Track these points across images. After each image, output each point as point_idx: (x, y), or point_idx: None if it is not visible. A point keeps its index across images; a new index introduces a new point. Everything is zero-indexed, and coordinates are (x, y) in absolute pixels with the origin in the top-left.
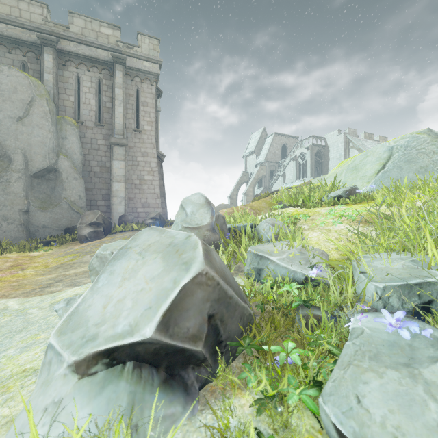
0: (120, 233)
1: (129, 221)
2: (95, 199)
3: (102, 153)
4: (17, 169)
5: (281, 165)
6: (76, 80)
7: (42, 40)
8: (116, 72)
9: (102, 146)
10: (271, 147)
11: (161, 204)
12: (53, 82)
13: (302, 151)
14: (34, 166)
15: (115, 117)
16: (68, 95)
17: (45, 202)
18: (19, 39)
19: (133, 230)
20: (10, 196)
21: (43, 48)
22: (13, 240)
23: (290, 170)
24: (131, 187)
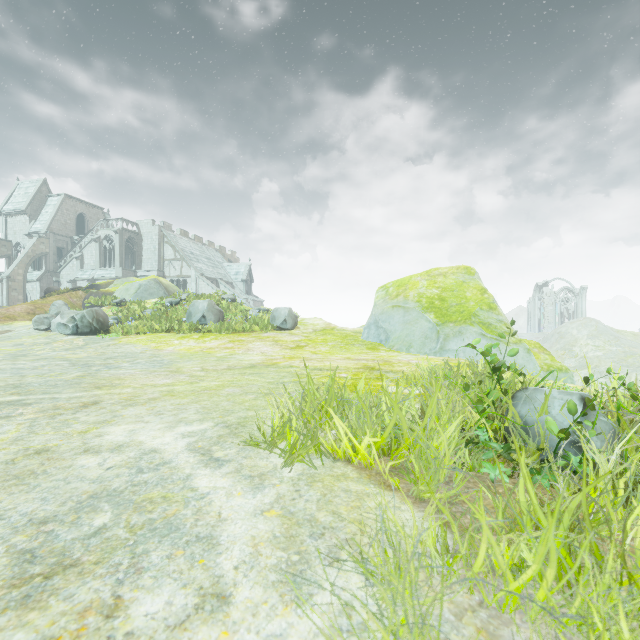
0: None
1: None
2: None
3: None
4: None
5: (77, 243)
6: None
7: None
8: None
9: None
10: (59, 213)
11: None
12: None
13: (109, 233)
14: None
15: None
16: None
17: None
18: None
19: None
20: None
21: None
22: None
23: (91, 253)
24: None
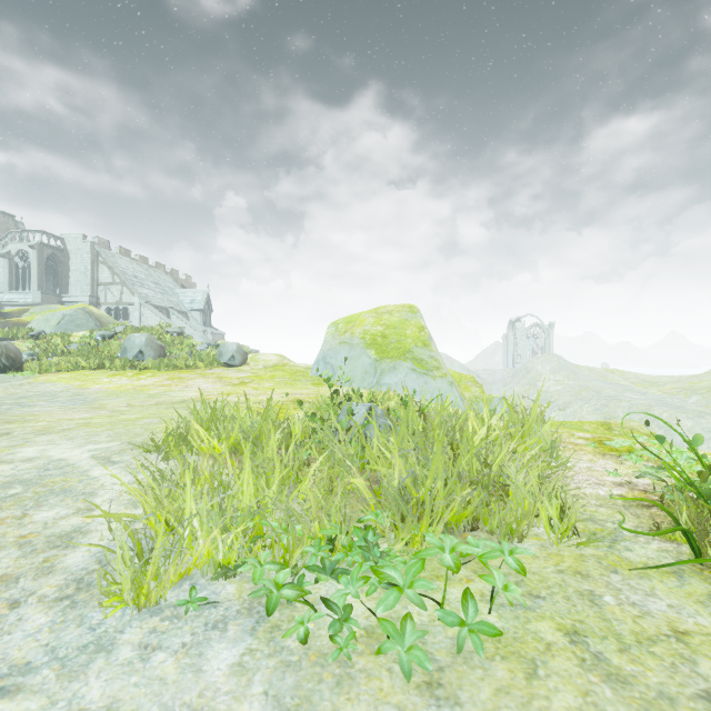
0: None
1: None
2: None
3: None
4: None
5: None
6: None
7: None
8: None
9: None
10: None
11: None
12: None
13: (23, 248)
14: None
15: None
16: None
17: None
18: None
19: None
20: None
21: None
22: None
23: None
24: None
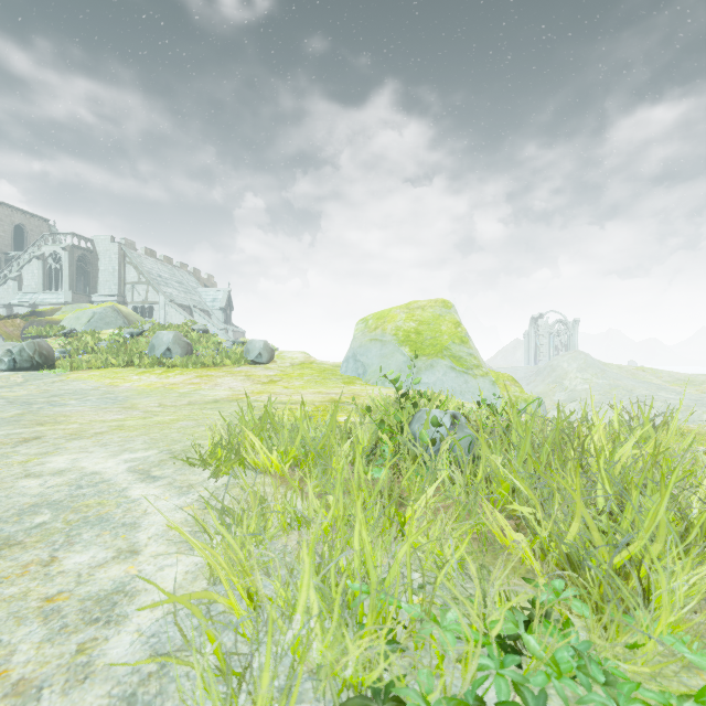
0: None
1: None
2: None
3: None
4: None
5: (14, 261)
6: None
7: None
8: None
9: None
10: None
11: None
12: None
13: (56, 250)
14: None
15: None
16: None
17: None
18: None
19: None
20: None
21: None
22: None
23: (33, 274)
24: None
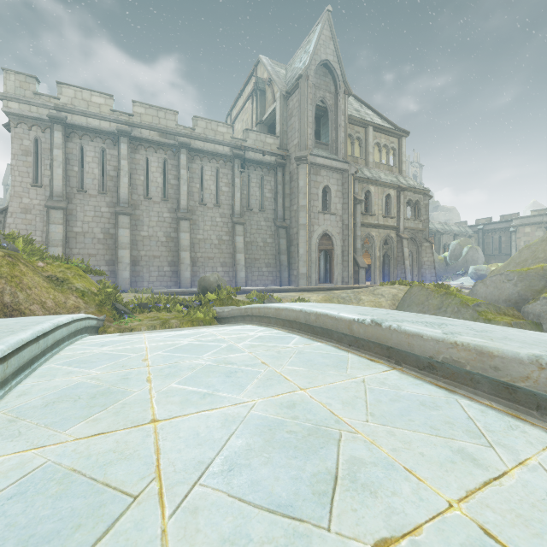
0: None
1: None
2: None
3: None
4: None
5: None
6: None
7: None
8: None
9: None
10: None
11: None
12: None
13: None
14: None
15: None
16: None
17: None
18: None
19: None
20: None
21: None
22: None
23: None
24: None
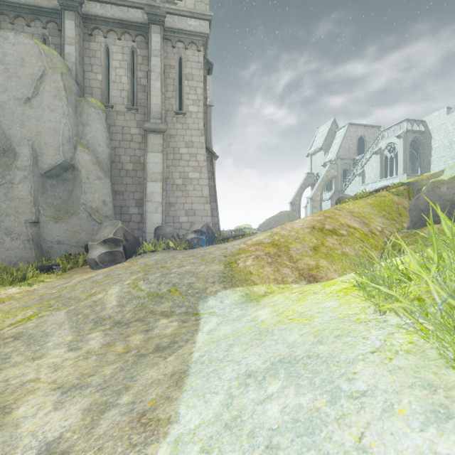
0: (149, 254)
1: (166, 235)
2: (126, 205)
3: (136, 145)
4: (23, 166)
5: (359, 161)
6: (105, 53)
7: (62, 1)
8: (152, 35)
9: (135, 135)
10: (344, 141)
11: (211, 211)
12: (76, 55)
13: (390, 141)
14: (45, 162)
15: (151, 95)
16: (95, 73)
17: (60, 209)
18: (38, 6)
19: (169, 249)
20: (14, 202)
21: (64, 13)
22: (18, 261)
23: (372, 167)
24: (172, 188)
